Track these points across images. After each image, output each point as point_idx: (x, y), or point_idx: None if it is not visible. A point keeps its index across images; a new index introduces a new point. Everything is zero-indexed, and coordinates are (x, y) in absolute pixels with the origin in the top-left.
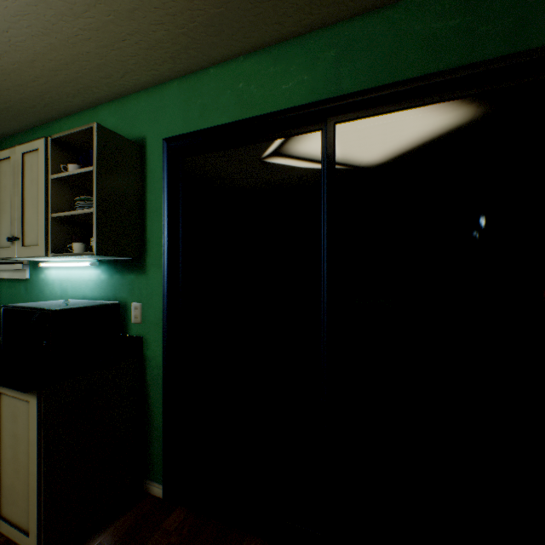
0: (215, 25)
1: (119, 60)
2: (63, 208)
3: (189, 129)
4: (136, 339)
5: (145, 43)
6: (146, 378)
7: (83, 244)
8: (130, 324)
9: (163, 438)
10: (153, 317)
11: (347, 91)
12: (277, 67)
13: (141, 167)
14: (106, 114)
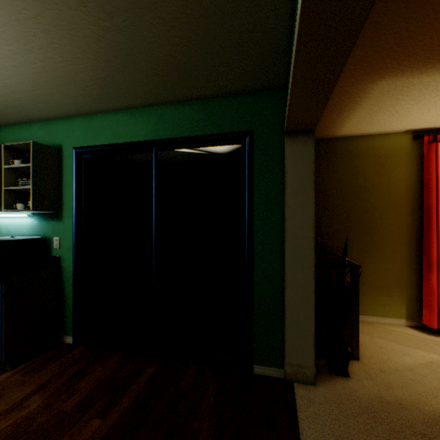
0: (97, 101)
1: (46, 107)
2: (11, 183)
3: (87, 144)
4: (57, 257)
5: (61, 103)
6: (63, 279)
7: (23, 204)
8: (53, 249)
9: (72, 311)
10: (67, 245)
11: (161, 137)
12: (131, 120)
13: (60, 161)
14: (37, 128)
